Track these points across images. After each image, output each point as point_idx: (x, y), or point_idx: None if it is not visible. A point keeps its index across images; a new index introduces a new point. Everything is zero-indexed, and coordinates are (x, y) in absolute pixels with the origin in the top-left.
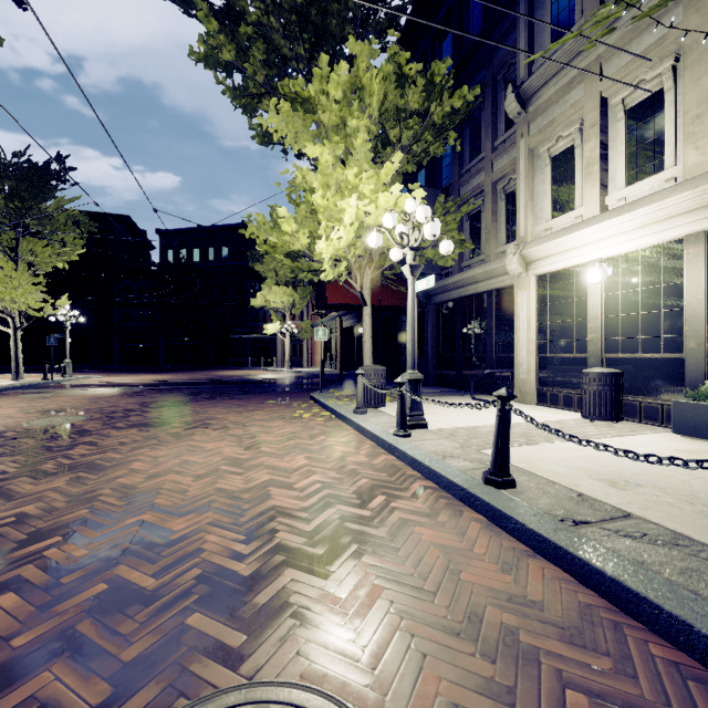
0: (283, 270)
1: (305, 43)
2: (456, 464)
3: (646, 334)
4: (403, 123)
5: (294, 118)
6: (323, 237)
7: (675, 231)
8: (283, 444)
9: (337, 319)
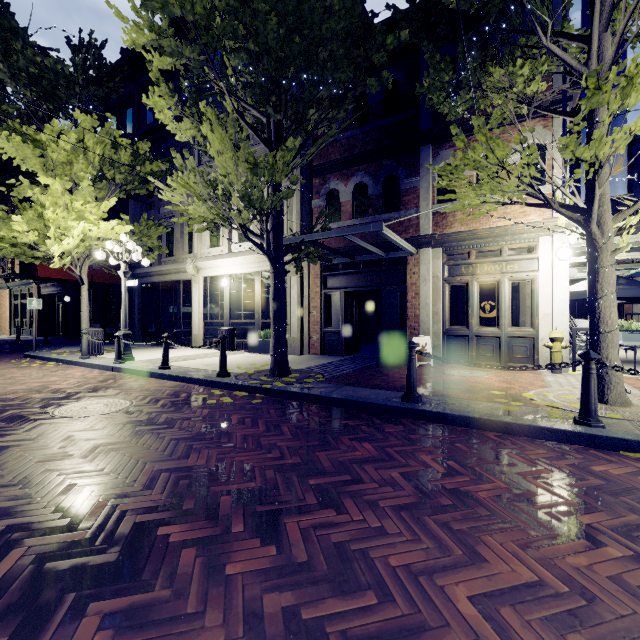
0: (7, 254)
1: (33, 92)
2: (148, 367)
3: (245, 311)
4: (117, 169)
5: (24, 148)
6: (57, 243)
7: (251, 269)
8: (34, 376)
9: (34, 285)
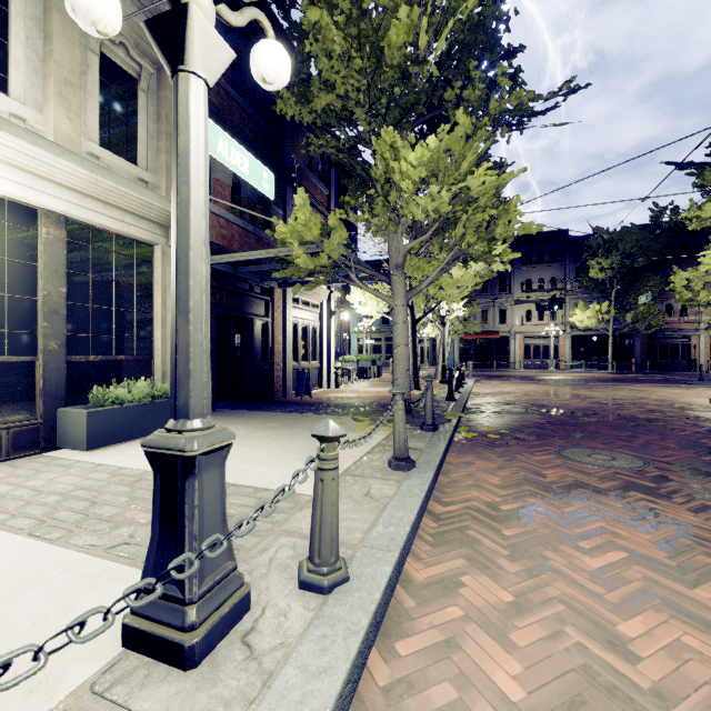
0: None
1: None
2: (390, 487)
3: None
4: None
5: None
6: None
7: (50, 200)
8: None
9: None
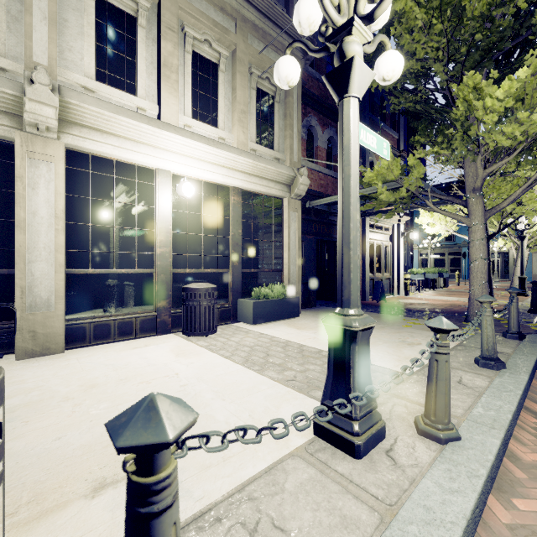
0: None
1: None
2: (481, 380)
3: (207, 253)
4: None
5: None
6: None
7: (236, 181)
8: None
9: None
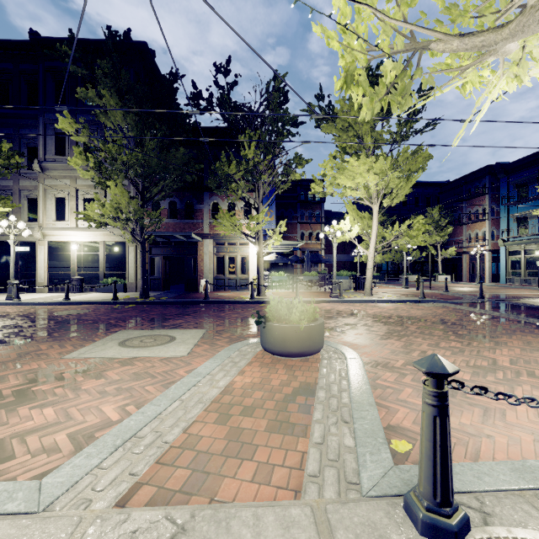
0: None
1: None
2: (51, 301)
3: (90, 266)
4: None
5: None
6: None
7: (98, 240)
8: None
9: None
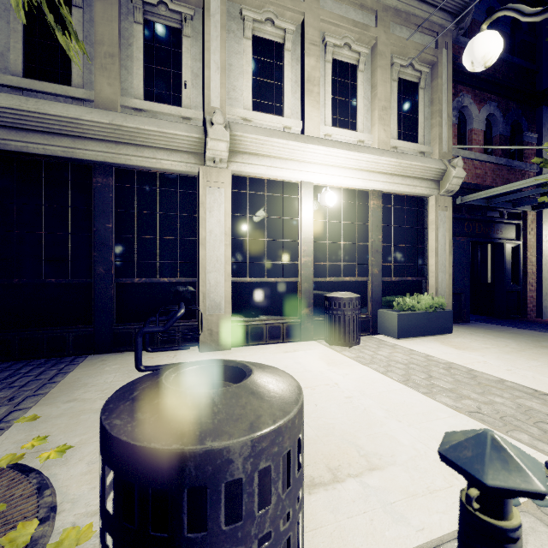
0: None
1: None
2: None
3: (346, 261)
4: None
5: None
6: None
7: (376, 184)
8: None
9: None
